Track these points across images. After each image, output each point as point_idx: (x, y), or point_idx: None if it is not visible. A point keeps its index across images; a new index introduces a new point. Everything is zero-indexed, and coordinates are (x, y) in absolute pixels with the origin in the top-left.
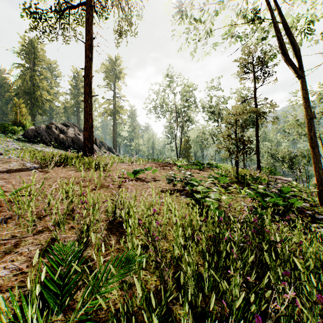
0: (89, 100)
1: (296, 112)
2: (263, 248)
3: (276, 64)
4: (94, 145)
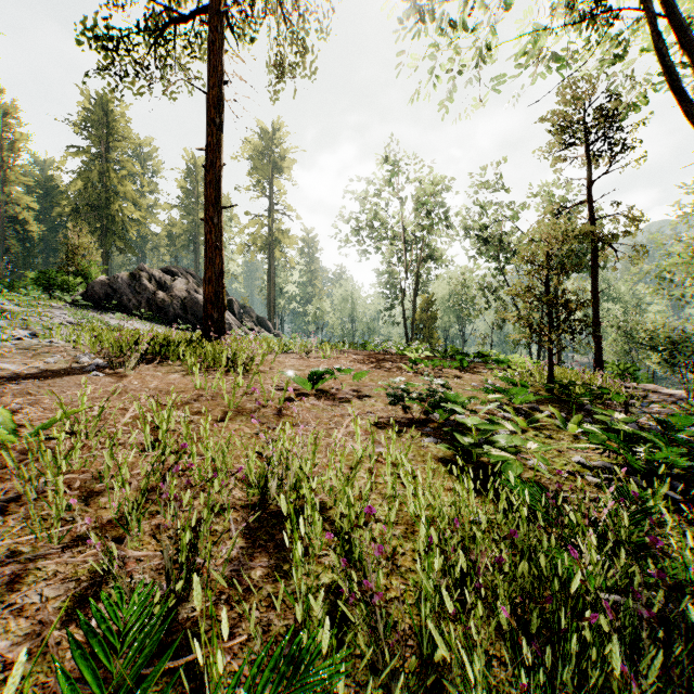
0: (216, 216)
1: (687, 235)
2: (670, 609)
3: (643, 122)
4: (228, 313)
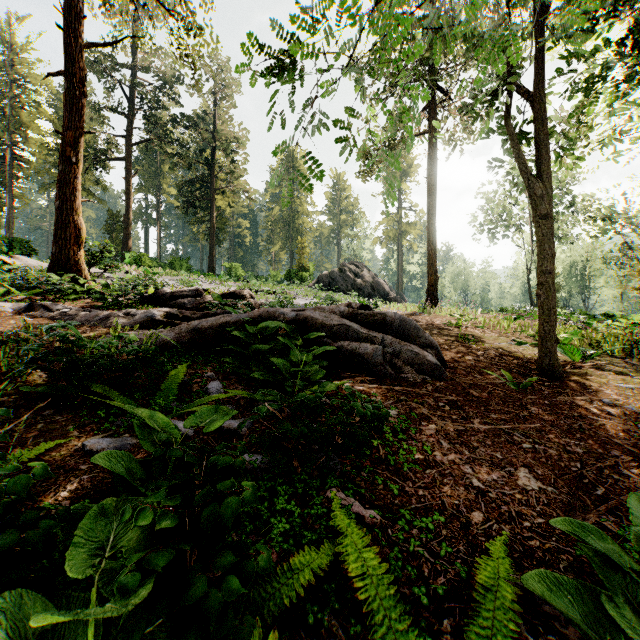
0: (434, 241)
1: None
2: None
3: None
4: None
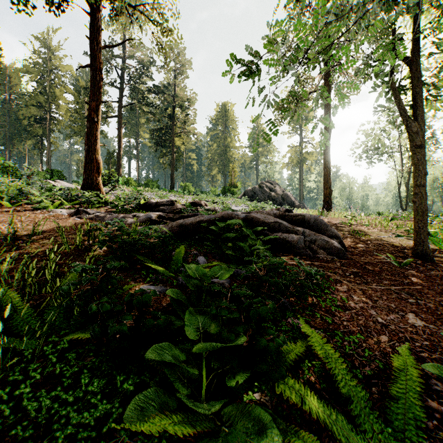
0: (328, 165)
1: None
2: None
3: None
4: None
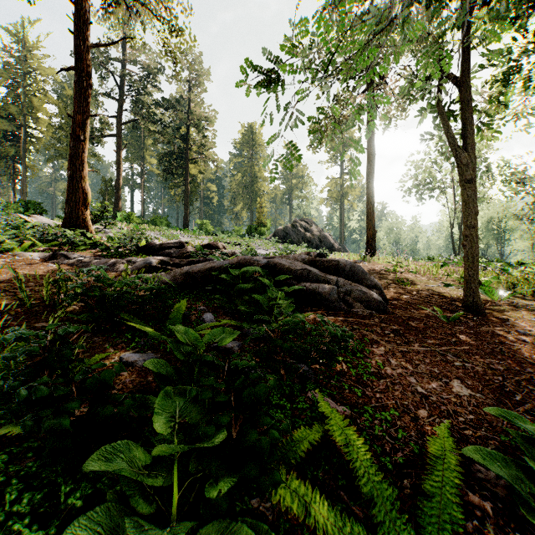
0: (372, 201)
1: None
2: None
3: None
4: None
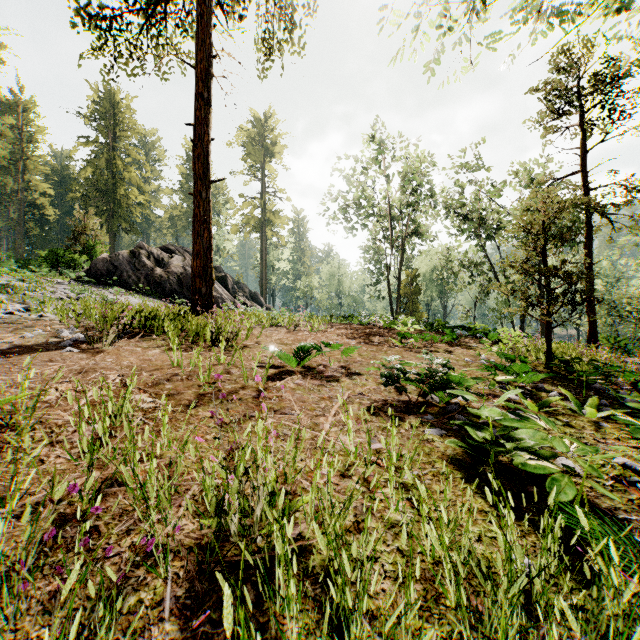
0: (204, 191)
1: None
2: None
3: None
4: (222, 288)
